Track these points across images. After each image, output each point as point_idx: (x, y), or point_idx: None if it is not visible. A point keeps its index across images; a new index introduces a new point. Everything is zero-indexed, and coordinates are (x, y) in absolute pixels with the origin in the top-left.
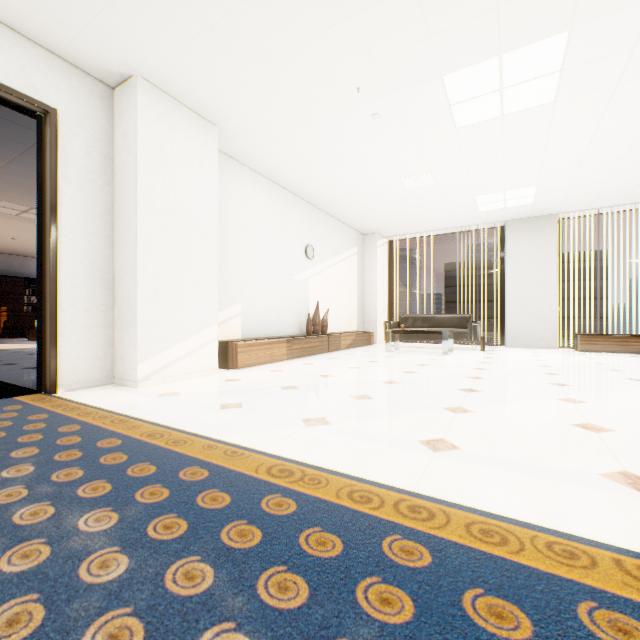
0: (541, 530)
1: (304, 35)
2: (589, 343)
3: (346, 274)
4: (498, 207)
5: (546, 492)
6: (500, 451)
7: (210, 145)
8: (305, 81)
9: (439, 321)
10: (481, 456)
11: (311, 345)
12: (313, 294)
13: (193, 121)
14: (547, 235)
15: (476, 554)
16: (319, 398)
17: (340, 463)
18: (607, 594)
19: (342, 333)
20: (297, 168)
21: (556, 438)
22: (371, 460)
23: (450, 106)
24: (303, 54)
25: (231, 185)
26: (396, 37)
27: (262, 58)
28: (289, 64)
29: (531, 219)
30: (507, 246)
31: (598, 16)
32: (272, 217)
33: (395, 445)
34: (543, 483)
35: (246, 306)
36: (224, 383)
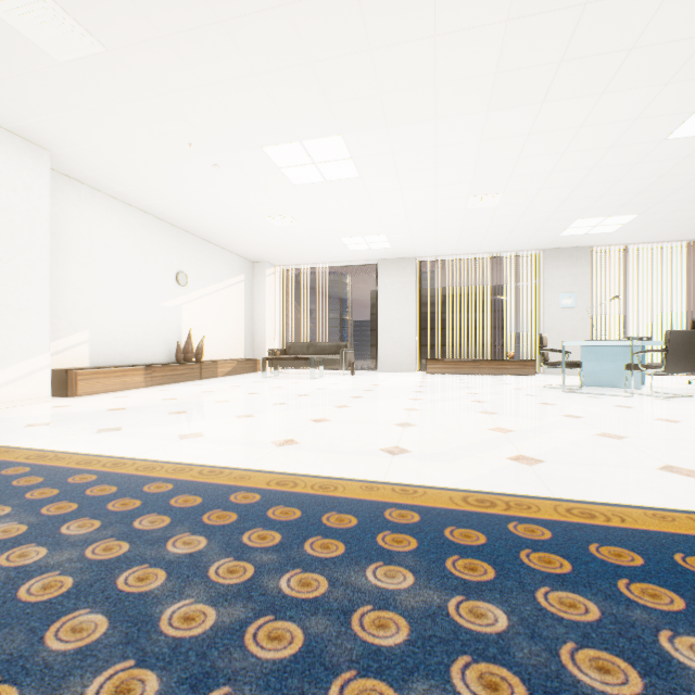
0: (183, 464)
1: (121, 99)
2: (434, 366)
3: (231, 301)
4: (365, 248)
5: (221, 451)
6: (230, 436)
7: (41, 170)
8: (135, 131)
9: (321, 348)
10: (211, 439)
11: (178, 372)
12: (187, 321)
13: (17, 145)
14: (408, 275)
15: (126, 475)
16: (136, 415)
17: (96, 450)
18: (175, 479)
19: (222, 360)
20: (156, 197)
21: (283, 427)
22: (124, 447)
23: (280, 168)
24: (125, 111)
25: (76, 208)
26: (208, 115)
27: (84, 107)
28: (114, 116)
29: (397, 260)
30: (379, 282)
31: (356, 131)
32: (132, 242)
33: (157, 438)
34: (227, 447)
35: (97, 333)
36: (49, 409)
